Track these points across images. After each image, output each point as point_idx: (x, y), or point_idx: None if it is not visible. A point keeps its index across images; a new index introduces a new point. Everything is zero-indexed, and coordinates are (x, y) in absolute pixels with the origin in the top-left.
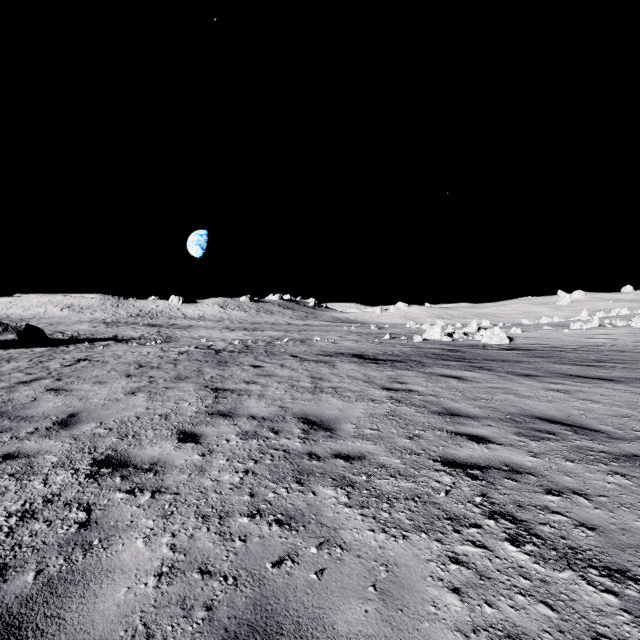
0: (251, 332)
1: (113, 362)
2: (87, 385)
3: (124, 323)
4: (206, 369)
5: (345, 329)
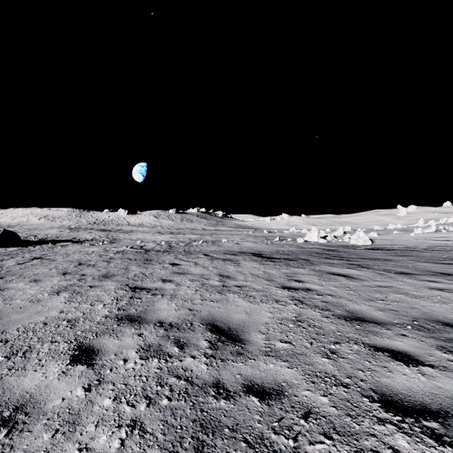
0: (176, 235)
1: (60, 260)
2: (22, 283)
3: (83, 229)
4: (132, 267)
5: (245, 233)
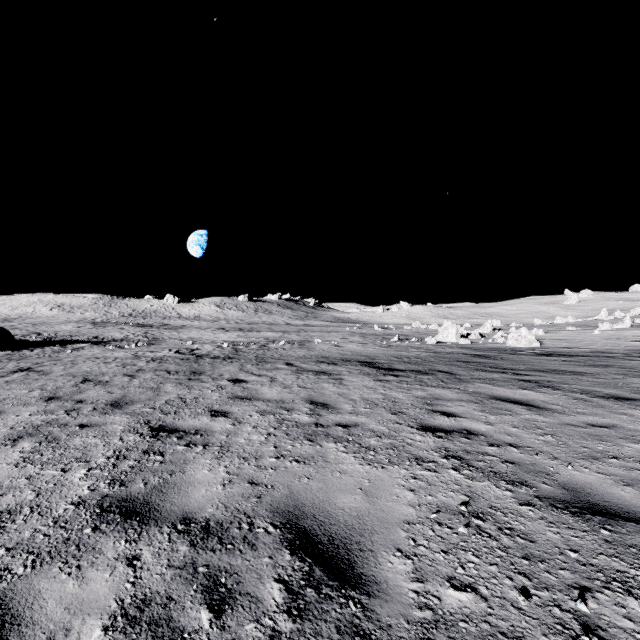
0: (246, 333)
1: (56, 374)
2: None
3: (113, 323)
4: (168, 386)
5: (347, 329)
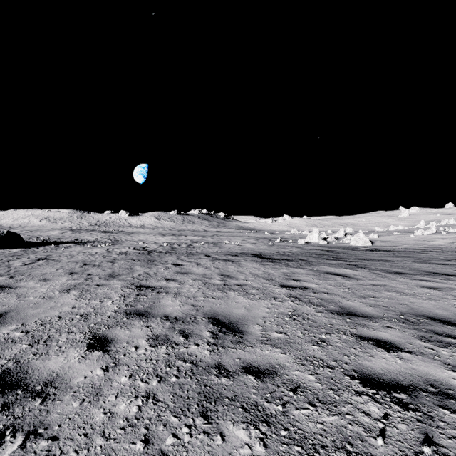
0: (177, 237)
1: (65, 261)
2: (32, 282)
3: (85, 230)
4: (136, 267)
5: (246, 234)
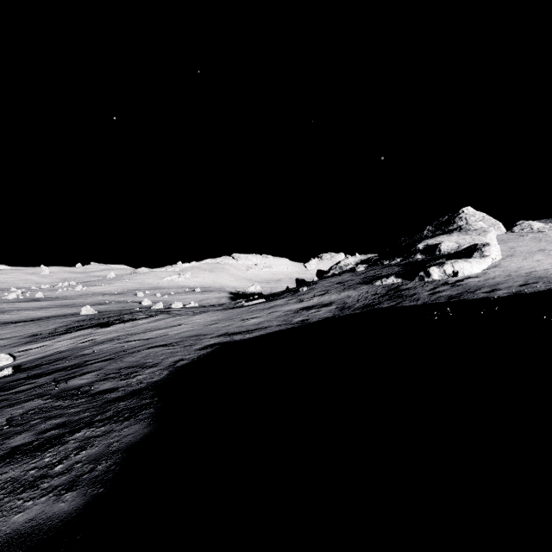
0: None
1: None
2: None
3: None
4: None
5: None
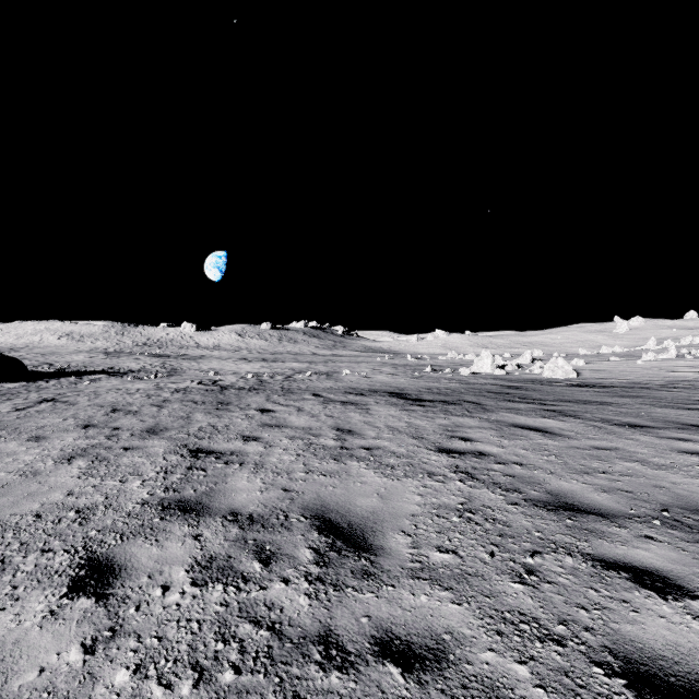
0: (270, 363)
1: (83, 404)
2: (15, 443)
3: (127, 353)
4: (197, 415)
5: (378, 360)
